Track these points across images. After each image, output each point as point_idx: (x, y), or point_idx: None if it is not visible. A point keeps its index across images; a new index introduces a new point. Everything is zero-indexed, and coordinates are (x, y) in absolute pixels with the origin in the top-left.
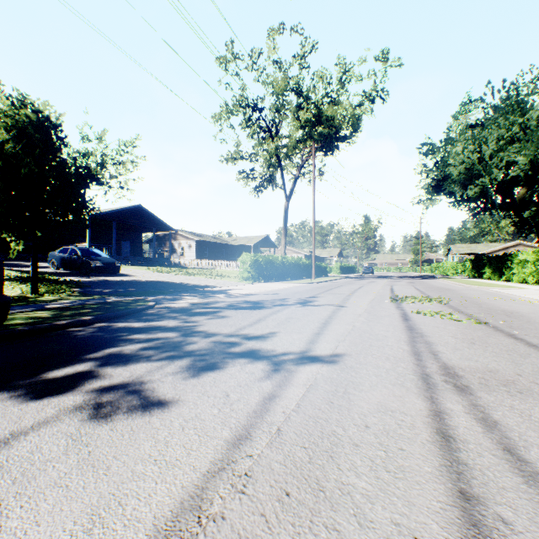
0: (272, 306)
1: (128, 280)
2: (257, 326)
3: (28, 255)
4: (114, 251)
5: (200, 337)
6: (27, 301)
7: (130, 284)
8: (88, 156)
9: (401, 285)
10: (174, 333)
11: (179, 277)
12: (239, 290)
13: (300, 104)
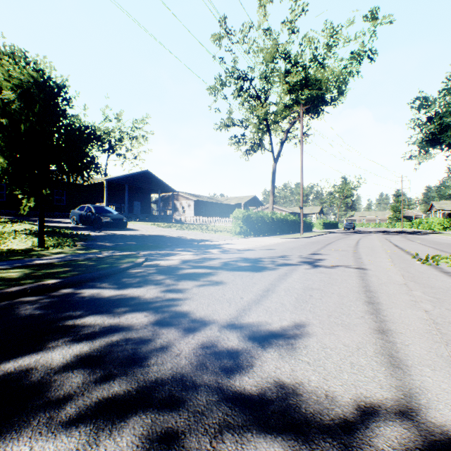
0: (274, 266)
1: (132, 234)
2: (267, 304)
3: (60, 213)
4: (127, 209)
5: (181, 329)
6: (27, 254)
7: (133, 237)
8: (108, 133)
9: (400, 241)
10: (146, 314)
11: (178, 231)
12: (233, 245)
13: (288, 69)
